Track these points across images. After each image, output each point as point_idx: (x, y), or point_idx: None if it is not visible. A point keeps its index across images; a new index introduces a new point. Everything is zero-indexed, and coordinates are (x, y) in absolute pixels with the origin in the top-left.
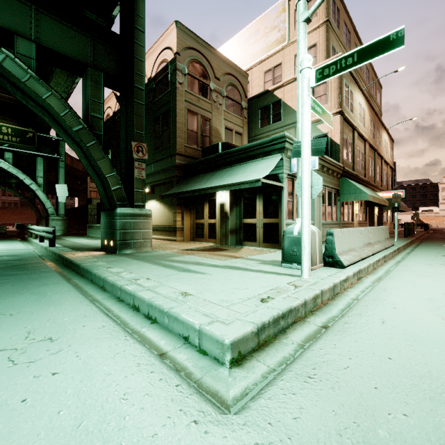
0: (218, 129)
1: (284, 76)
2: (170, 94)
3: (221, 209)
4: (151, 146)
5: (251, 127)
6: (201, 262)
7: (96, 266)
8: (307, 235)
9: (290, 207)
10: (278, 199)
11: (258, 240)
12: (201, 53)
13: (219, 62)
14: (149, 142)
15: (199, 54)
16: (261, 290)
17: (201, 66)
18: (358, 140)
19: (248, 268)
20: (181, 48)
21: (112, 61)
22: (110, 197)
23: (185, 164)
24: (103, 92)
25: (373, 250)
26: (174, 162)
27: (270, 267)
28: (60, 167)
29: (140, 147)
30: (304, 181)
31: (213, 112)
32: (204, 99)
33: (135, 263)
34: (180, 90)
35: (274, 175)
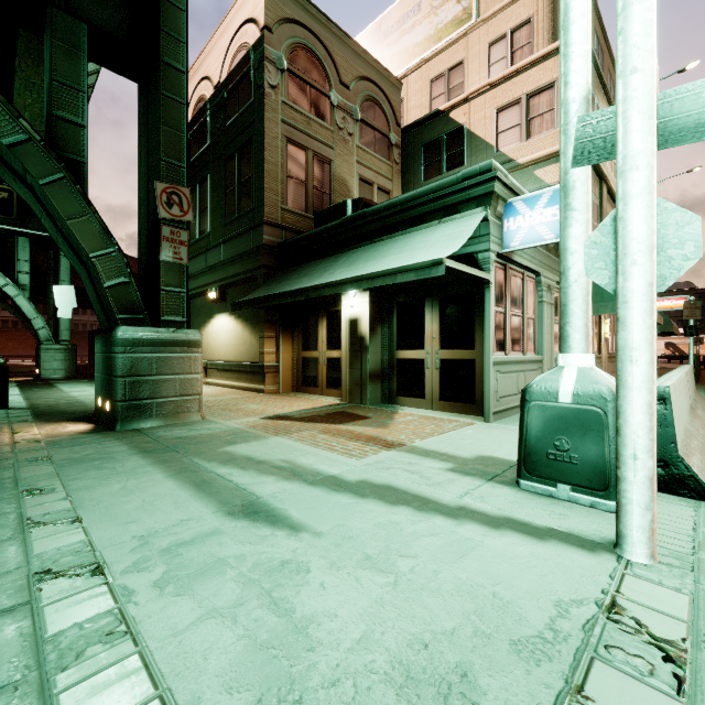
0: (346, 181)
1: (467, 85)
2: (252, 108)
3: (352, 331)
4: (221, 212)
5: (406, 181)
6: (299, 465)
7: (7, 485)
8: (646, 415)
9: (500, 326)
10: (474, 308)
11: (428, 394)
12: (313, 34)
13: (348, 55)
14: (216, 204)
15: (311, 35)
16: (535, 704)
17: (313, 58)
18: (607, 201)
19: (428, 498)
20: (275, 18)
21: (113, 7)
22: (104, 302)
23: (281, 243)
24: (86, 68)
25: (704, 425)
26: (261, 239)
27: (489, 490)
28: (61, 256)
29: (176, 195)
30: (633, 230)
31: (336, 148)
32: (320, 122)
33: (124, 472)
34: (272, 100)
35: (465, 257)
